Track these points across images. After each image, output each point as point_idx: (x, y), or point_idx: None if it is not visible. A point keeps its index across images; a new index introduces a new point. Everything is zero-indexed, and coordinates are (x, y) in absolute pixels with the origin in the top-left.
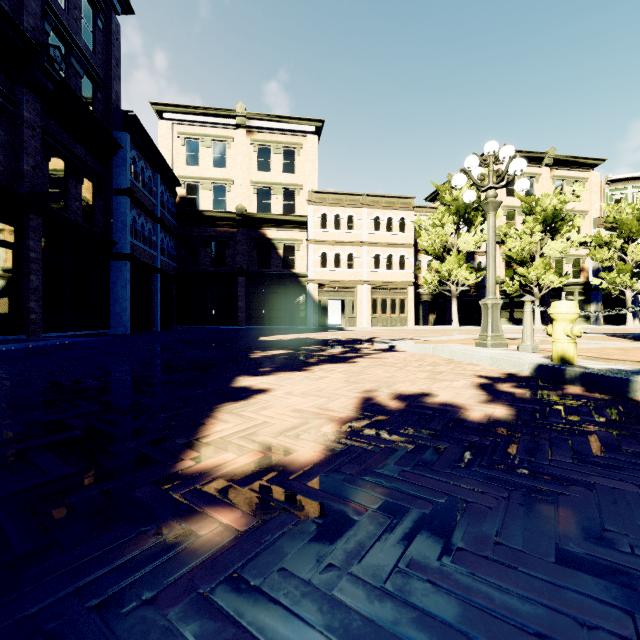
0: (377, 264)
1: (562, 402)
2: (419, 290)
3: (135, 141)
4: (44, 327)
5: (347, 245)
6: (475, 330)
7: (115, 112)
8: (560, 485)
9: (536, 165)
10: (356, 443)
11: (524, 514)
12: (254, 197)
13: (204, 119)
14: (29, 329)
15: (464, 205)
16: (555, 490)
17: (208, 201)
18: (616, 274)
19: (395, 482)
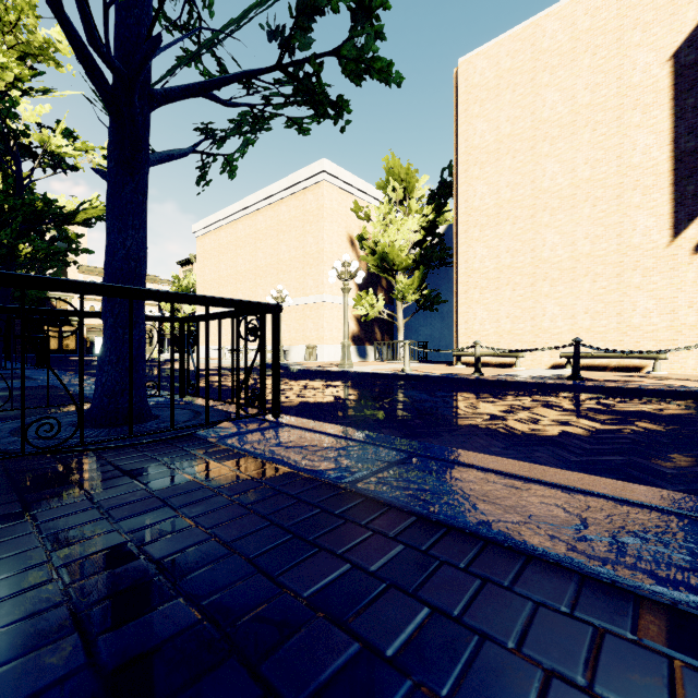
0: None
1: None
2: (163, 332)
3: None
4: None
5: None
6: None
7: None
8: None
9: None
10: None
11: None
12: None
13: None
14: None
15: (186, 289)
16: None
17: None
18: None
19: None
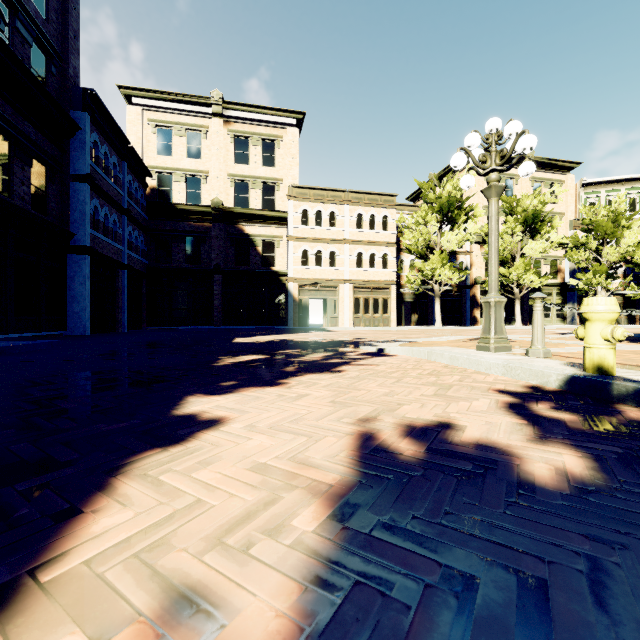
0: (360, 263)
1: None
2: (402, 290)
3: (97, 123)
4: None
5: (329, 243)
6: (459, 330)
7: (72, 89)
8: None
9: (516, 166)
10: (364, 570)
11: None
12: (231, 191)
13: (177, 106)
14: None
15: (447, 203)
16: None
17: (182, 194)
18: (592, 275)
19: None
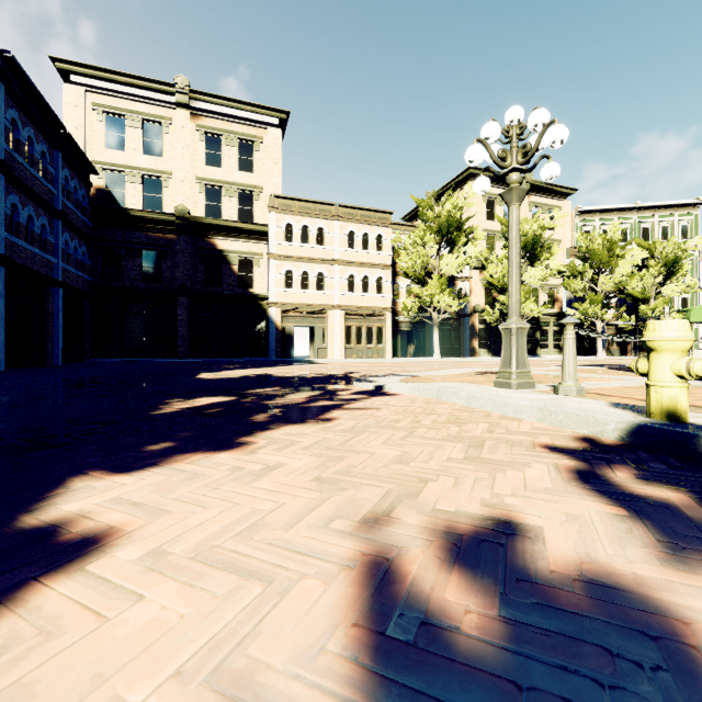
0: (351, 286)
1: None
2: (398, 317)
3: (16, 97)
4: None
5: (317, 263)
6: (459, 362)
7: None
8: None
9: None
10: None
11: None
12: (200, 197)
13: (131, 90)
14: None
15: (447, 223)
16: None
17: (137, 197)
18: (588, 305)
19: None
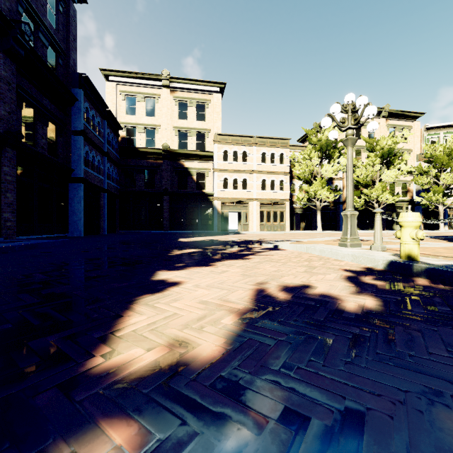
0: (264, 186)
1: (417, 293)
2: (293, 205)
3: (88, 96)
4: (18, 232)
5: (242, 173)
6: (334, 234)
7: (72, 74)
8: (448, 384)
9: (376, 117)
10: (253, 335)
11: (427, 425)
12: (175, 138)
13: (139, 81)
14: (6, 233)
15: (326, 144)
16: (446, 391)
17: (142, 140)
18: (432, 194)
19: (292, 382)
